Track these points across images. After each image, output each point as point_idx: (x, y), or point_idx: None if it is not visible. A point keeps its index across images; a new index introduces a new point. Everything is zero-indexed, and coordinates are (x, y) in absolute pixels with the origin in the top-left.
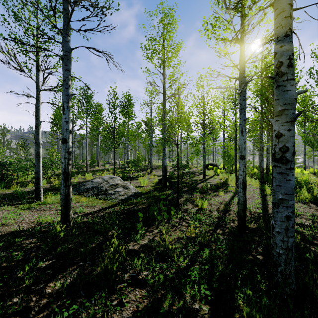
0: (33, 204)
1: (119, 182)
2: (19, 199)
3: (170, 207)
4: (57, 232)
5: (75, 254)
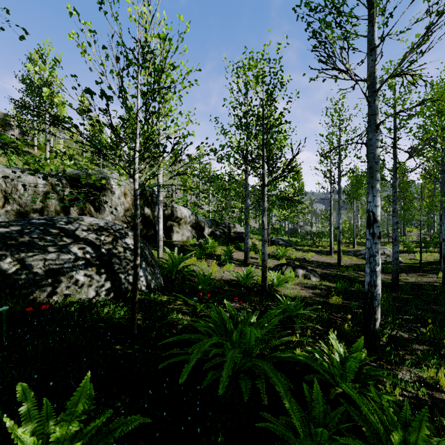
0: (328, 256)
1: (387, 252)
2: (322, 253)
3: (411, 272)
4: (334, 264)
5: (337, 268)
